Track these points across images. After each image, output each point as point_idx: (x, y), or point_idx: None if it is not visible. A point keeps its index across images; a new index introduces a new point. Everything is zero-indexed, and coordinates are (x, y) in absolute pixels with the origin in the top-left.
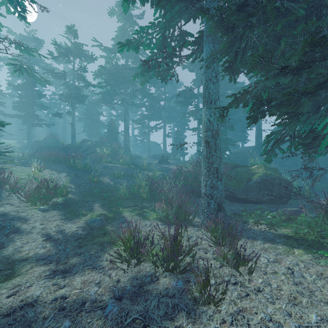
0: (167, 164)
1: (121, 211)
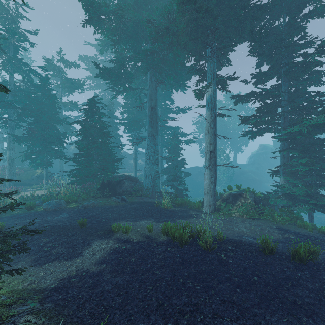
0: None
1: None
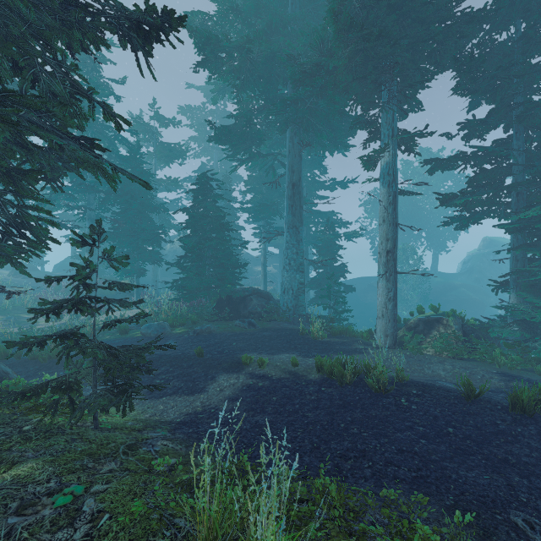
0: (27, 278)
1: (18, 315)
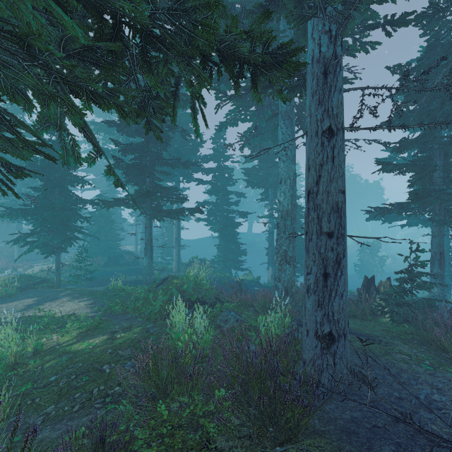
0: None
1: None
